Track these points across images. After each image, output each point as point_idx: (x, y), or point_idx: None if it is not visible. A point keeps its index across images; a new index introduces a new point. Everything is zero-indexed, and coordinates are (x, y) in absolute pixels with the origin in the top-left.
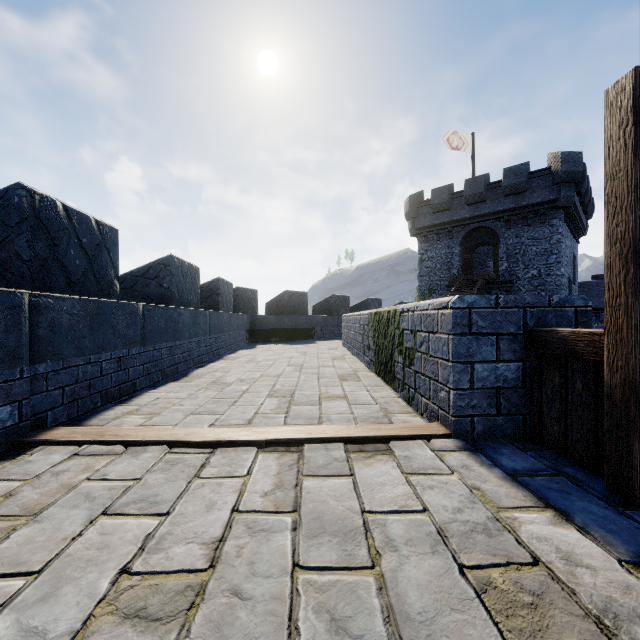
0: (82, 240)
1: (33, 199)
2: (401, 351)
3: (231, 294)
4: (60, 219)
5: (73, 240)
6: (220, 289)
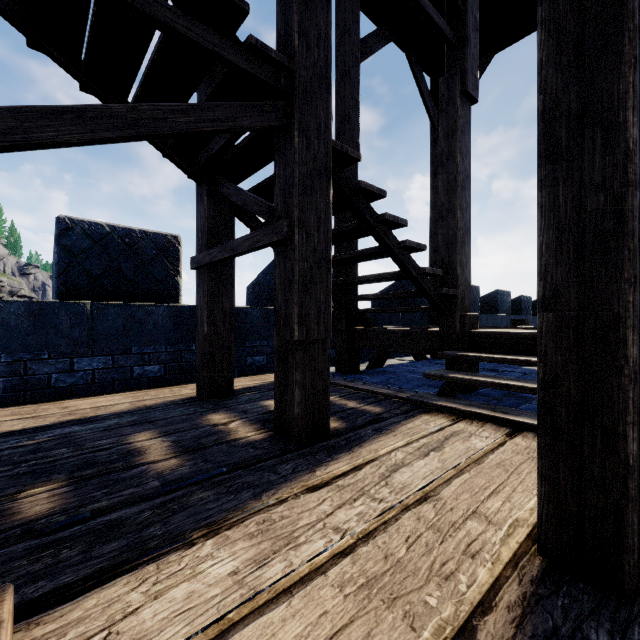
0: (527, 302)
1: (523, 297)
2: None
3: None
4: (525, 299)
5: (526, 303)
6: None
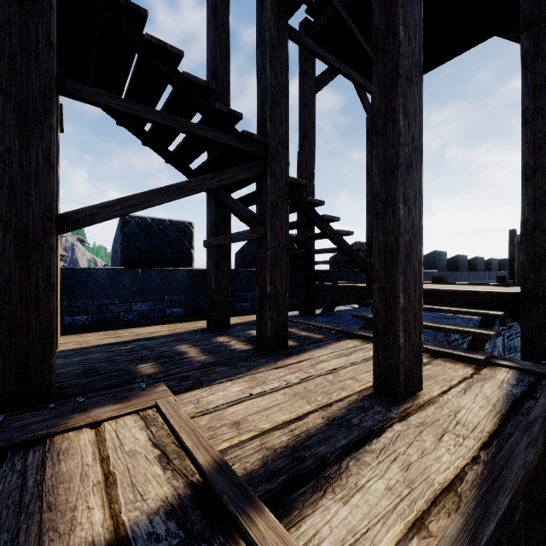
0: (463, 260)
1: (459, 256)
2: None
3: (496, 263)
4: (461, 258)
5: (462, 261)
6: (491, 262)
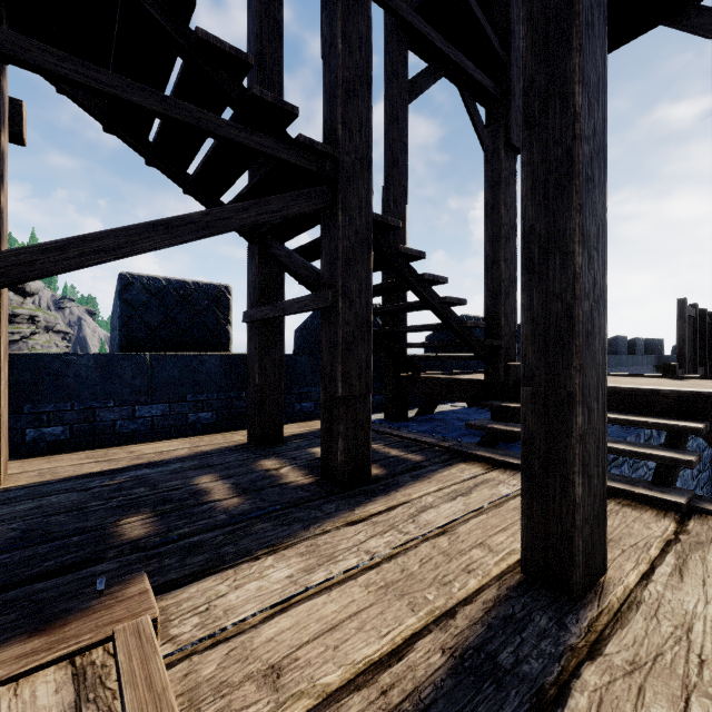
0: None
1: None
2: None
3: (642, 345)
4: None
5: None
6: (636, 343)
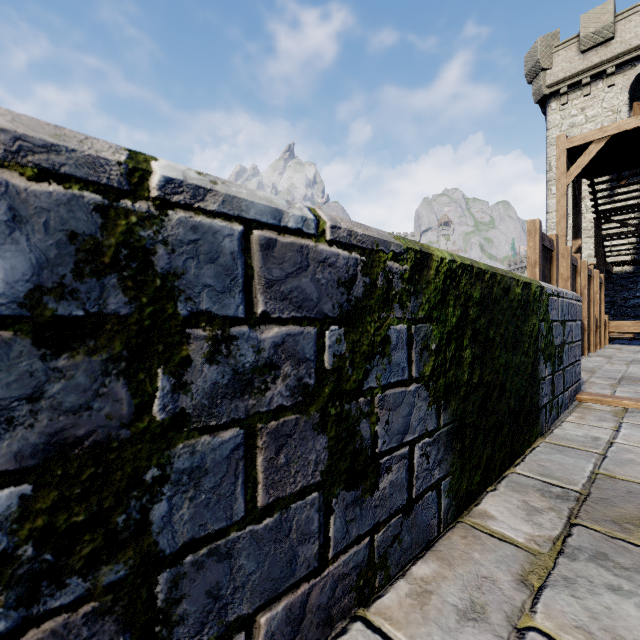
0: None
1: None
2: (550, 355)
3: None
4: None
5: None
6: None
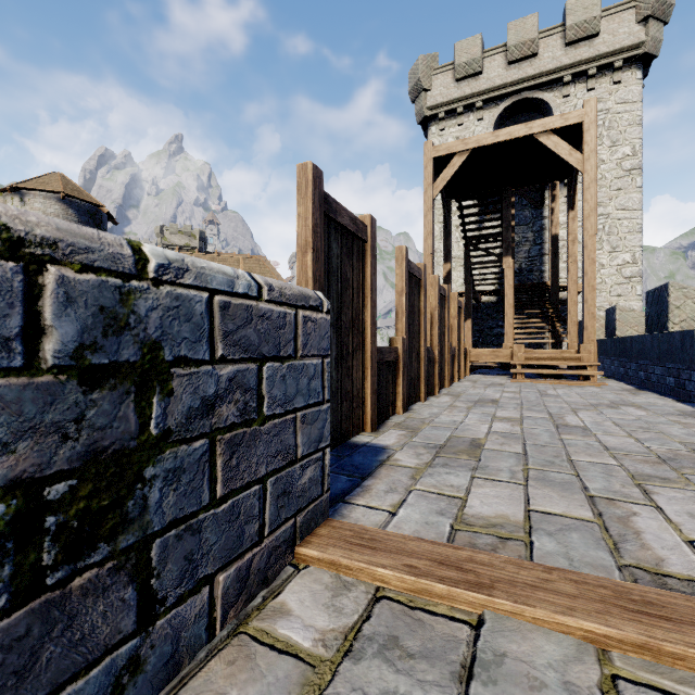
0: None
1: None
2: None
3: None
4: None
5: None
6: None
